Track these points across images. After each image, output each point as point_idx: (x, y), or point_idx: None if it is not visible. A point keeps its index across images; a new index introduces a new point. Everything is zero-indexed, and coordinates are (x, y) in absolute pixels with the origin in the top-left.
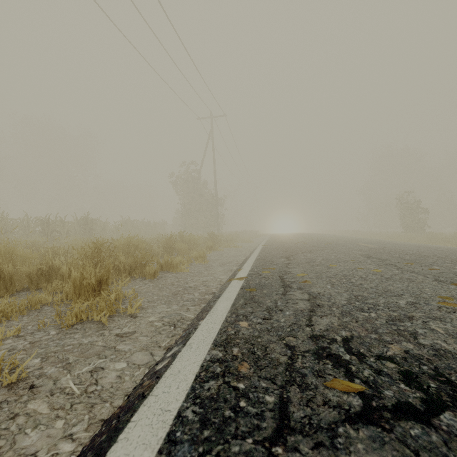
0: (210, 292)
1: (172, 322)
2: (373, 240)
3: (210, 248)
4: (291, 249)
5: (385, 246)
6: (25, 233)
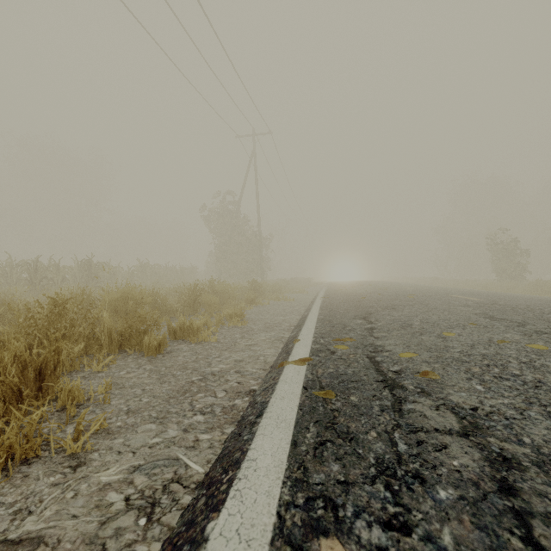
0: (245, 389)
1: (151, 491)
2: (466, 290)
3: (251, 302)
4: (364, 304)
5: (495, 300)
6: (6, 281)
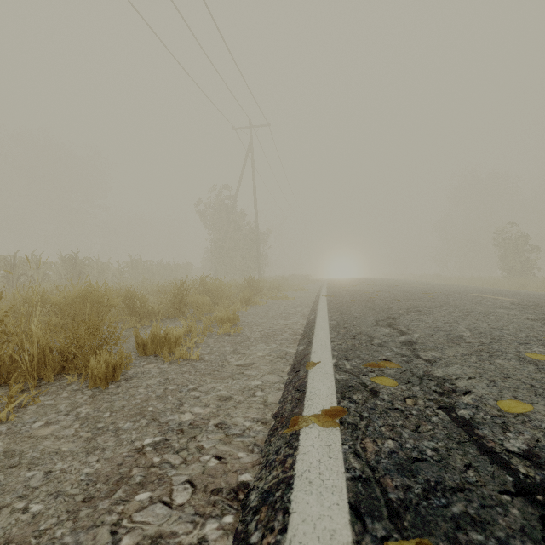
0: (230, 483)
1: None
2: (479, 288)
3: (247, 302)
4: (379, 304)
5: (530, 299)
6: None
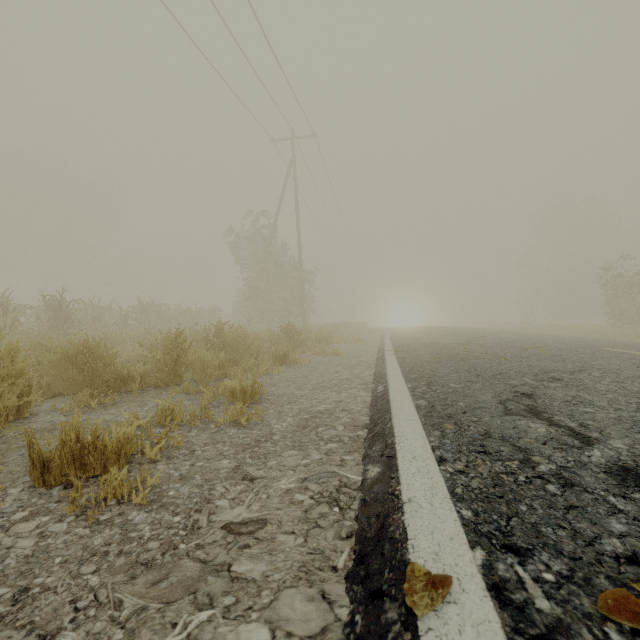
0: None
1: None
2: (595, 339)
3: (281, 359)
4: (481, 366)
5: None
6: None
